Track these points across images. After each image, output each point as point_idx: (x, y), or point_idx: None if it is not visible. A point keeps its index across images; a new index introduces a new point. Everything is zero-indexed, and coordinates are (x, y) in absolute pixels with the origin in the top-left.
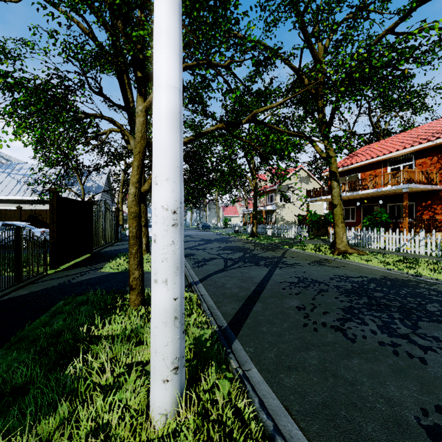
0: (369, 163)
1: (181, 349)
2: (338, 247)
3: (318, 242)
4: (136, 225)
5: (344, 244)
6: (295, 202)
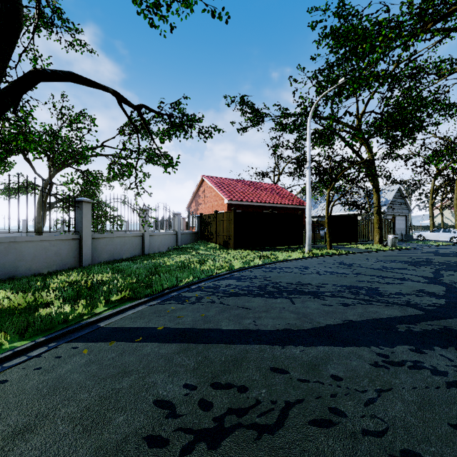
0: None
1: (309, 243)
2: None
3: None
4: (327, 225)
5: None
6: None
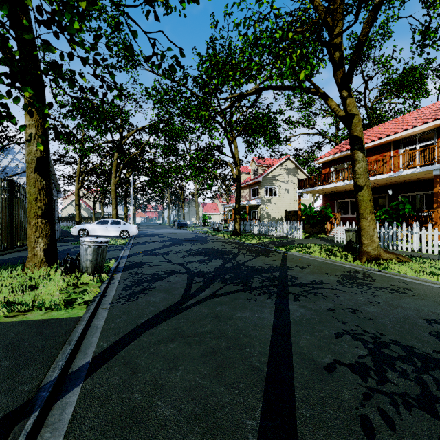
0: (374, 145)
1: None
2: (367, 250)
3: (318, 241)
4: None
5: (376, 245)
6: (281, 196)
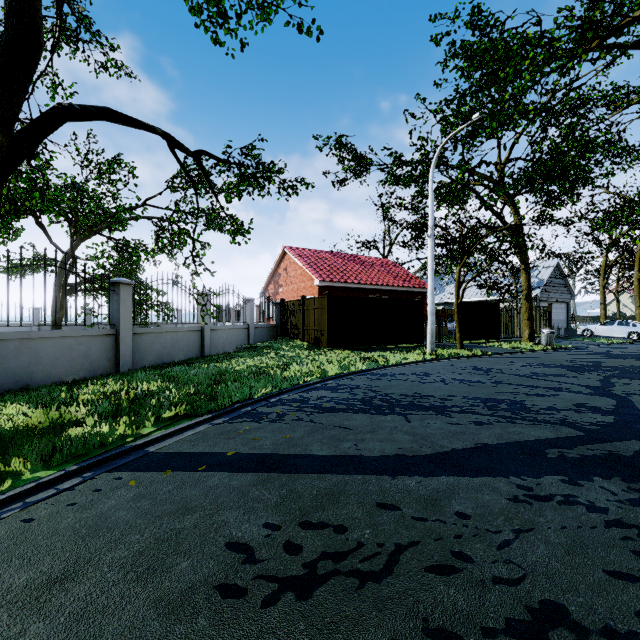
0: None
1: (432, 341)
2: None
3: None
4: (456, 316)
5: None
6: None
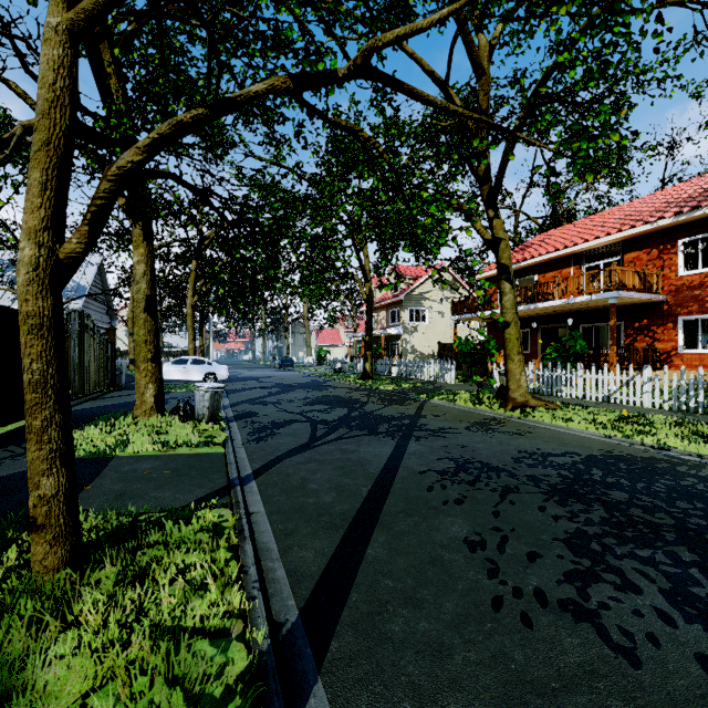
0: (551, 258)
1: None
2: (513, 397)
3: (473, 387)
4: (42, 351)
5: (523, 390)
6: (433, 322)
